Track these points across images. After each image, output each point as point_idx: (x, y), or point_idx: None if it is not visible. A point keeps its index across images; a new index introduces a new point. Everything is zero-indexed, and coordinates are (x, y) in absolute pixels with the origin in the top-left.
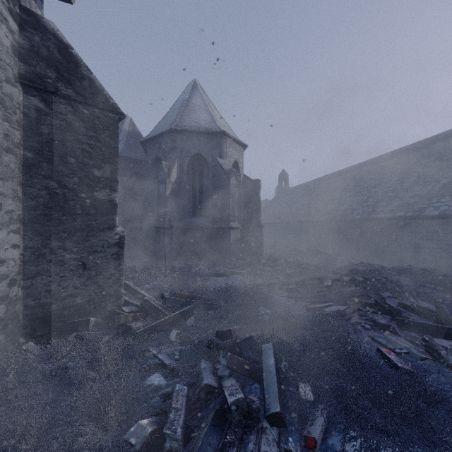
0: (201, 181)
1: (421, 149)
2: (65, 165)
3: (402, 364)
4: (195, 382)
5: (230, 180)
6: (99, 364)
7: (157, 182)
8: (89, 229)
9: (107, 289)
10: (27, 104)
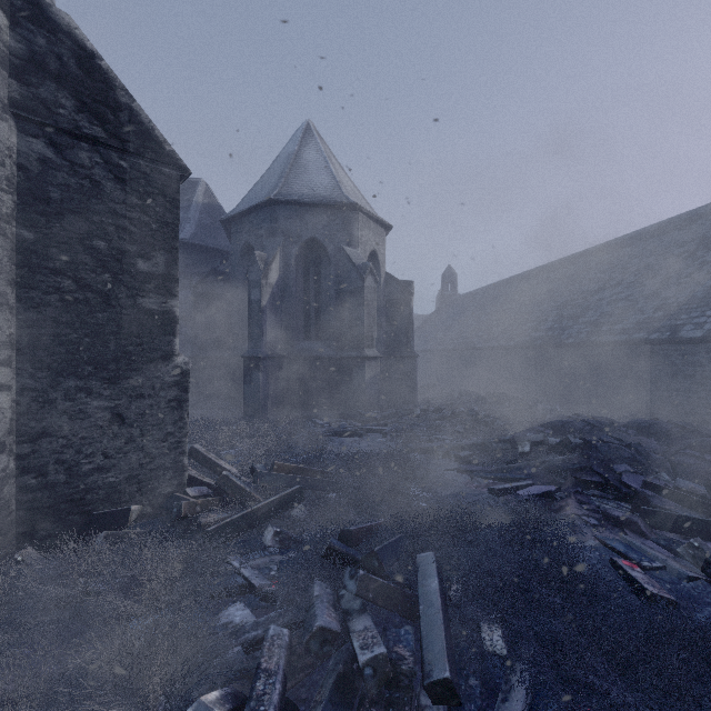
0: (318, 284)
1: (671, 231)
2: (89, 253)
3: (657, 589)
4: (303, 621)
5: (365, 281)
6: (141, 588)
7: (248, 285)
8: (130, 360)
9: (160, 459)
10: (24, 151)
